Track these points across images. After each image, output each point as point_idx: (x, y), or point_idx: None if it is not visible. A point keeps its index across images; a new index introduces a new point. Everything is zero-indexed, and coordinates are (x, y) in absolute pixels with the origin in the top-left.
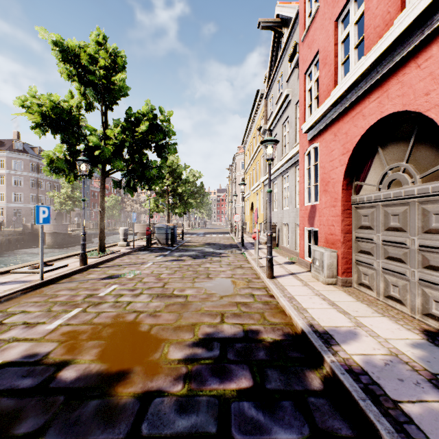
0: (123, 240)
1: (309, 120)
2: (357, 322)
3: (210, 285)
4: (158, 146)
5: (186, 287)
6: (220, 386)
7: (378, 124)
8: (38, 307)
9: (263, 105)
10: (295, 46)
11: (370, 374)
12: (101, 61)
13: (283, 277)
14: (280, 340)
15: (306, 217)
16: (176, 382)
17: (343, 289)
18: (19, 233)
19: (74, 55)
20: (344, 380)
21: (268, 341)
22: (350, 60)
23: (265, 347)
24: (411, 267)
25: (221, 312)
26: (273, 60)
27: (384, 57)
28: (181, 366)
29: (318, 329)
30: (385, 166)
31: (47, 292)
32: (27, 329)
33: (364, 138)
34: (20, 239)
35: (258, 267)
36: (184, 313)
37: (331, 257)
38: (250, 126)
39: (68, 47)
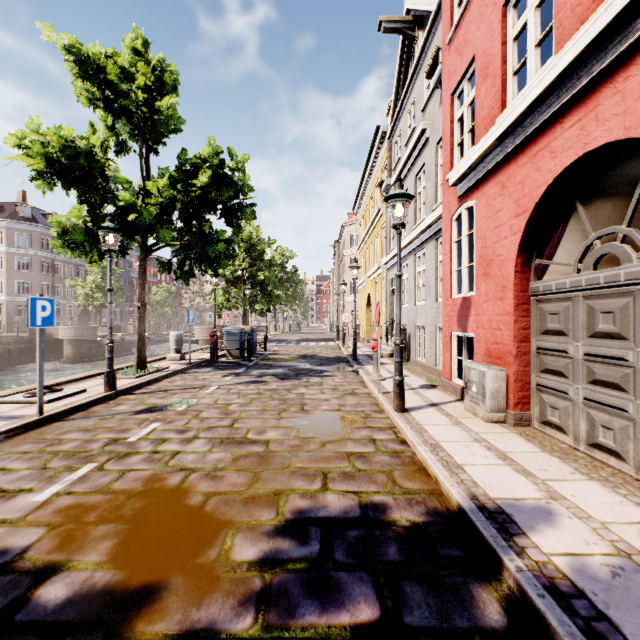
0: (175, 351)
1: (460, 164)
2: (549, 489)
3: (306, 423)
4: (226, 208)
5: (267, 427)
6: (321, 619)
7: (577, 165)
8: (26, 462)
9: (385, 150)
10: (436, 53)
11: (590, 596)
12: (140, 78)
13: (420, 410)
14: (422, 523)
15: (455, 317)
16: (243, 610)
17: (517, 431)
18: (24, 340)
19: (98, 69)
20: (546, 610)
21: (402, 526)
22: (528, 65)
23: (398, 537)
24: (638, 398)
25: (323, 470)
26: (401, 80)
27: (591, 52)
28: (253, 576)
29: (486, 504)
30: (590, 233)
31: (47, 435)
32: (0, 502)
33: (553, 188)
34: (25, 348)
35: (381, 393)
36: (262, 473)
37: (497, 379)
38: (366, 181)
39: (88, 56)
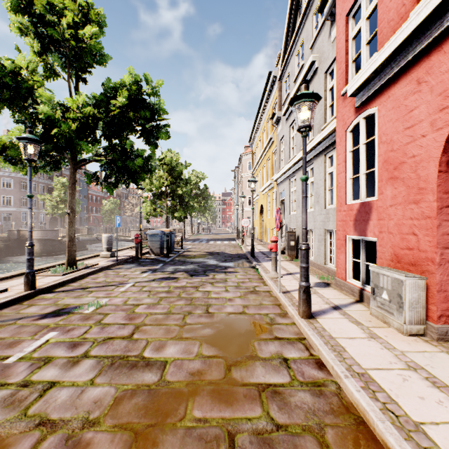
0: (107, 249)
1: (363, 71)
2: None
3: (210, 333)
4: (144, 129)
5: (168, 338)
6: None
7: None
8: None
9: (275, 90)
10: None
11: None
12: (69, 15)
13: (326, 315)
14: None
15: (351, 221)
16: None
17: (446, 349)
18: (3, 239)
19: (28, 2)
20: None
21: None
22: None
23: None
24: None
25: (229, 427)
26: (290, 30)
27: None
28: None
29: None
30: None
31: None
32: None
33: None
34: (4, 245)
35: (281, 293)
36: (145, 434)
37: (416, 289)
38: (259, 118)
39: None
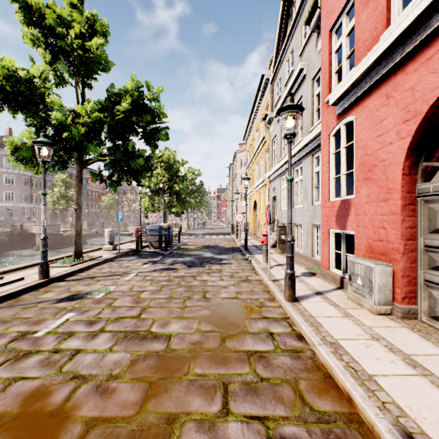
0: (109, 243)
1: (342, 84)
2: None
3: (207, 313)
4: (145, 131)
5: (171, 318)
6: None
7: None
8: None
9: (268, 92)
10: (315, 0)
11: None
12: (76, 26)
13: (308, 299)
14: None
15: (334, 216)
16: None
17: (407, 325)
18: (7, 234)
19: (40, 16)
20: None
21: None
22: None
23: None
24: None
25: (224, 379)
26: (281, 37)
27: None
28: None
29: None
30: None
31: None
32: None
33: None
34: (8, 240)
35: (271, 281)
36: (157, 384)
37: (384, 274)
38: (253, 118)
39: (31, 5)
